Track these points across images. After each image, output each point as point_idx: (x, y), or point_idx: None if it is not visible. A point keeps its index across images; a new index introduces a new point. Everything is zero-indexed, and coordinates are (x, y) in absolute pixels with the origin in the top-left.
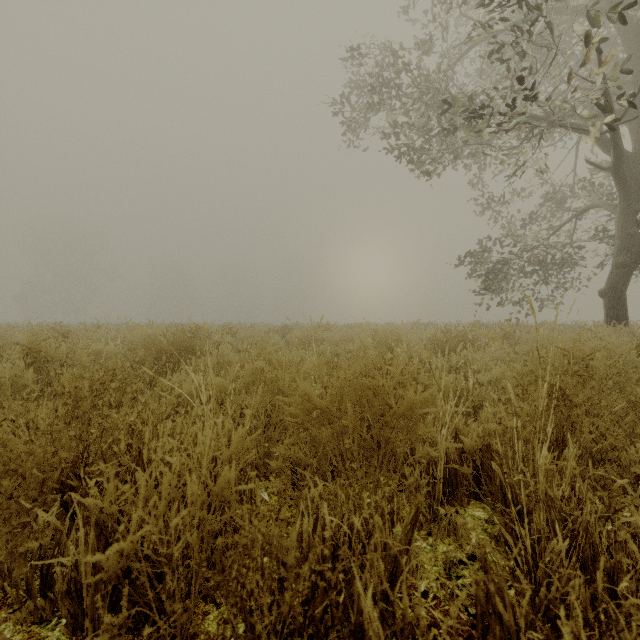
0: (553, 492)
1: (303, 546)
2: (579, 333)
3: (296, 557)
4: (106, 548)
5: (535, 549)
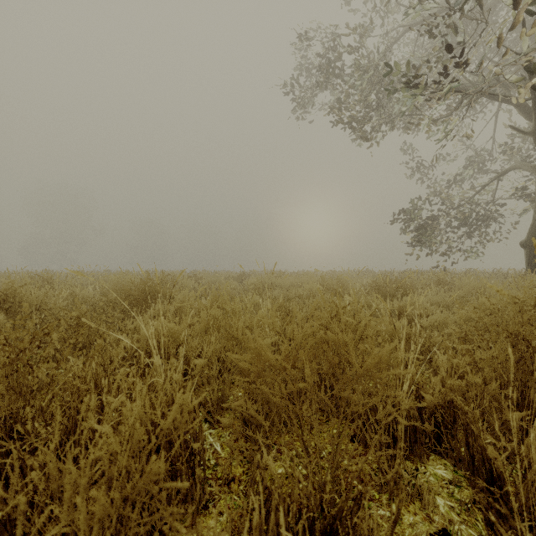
0: None
1: None
2: (531, 281)
3: None
4: None
5: None
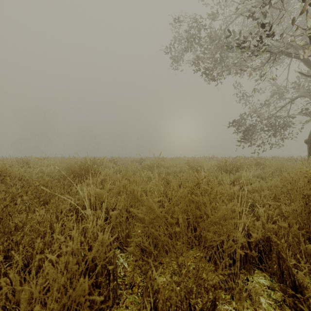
0: None
1: None
2: None
3: None
4: None
5: None
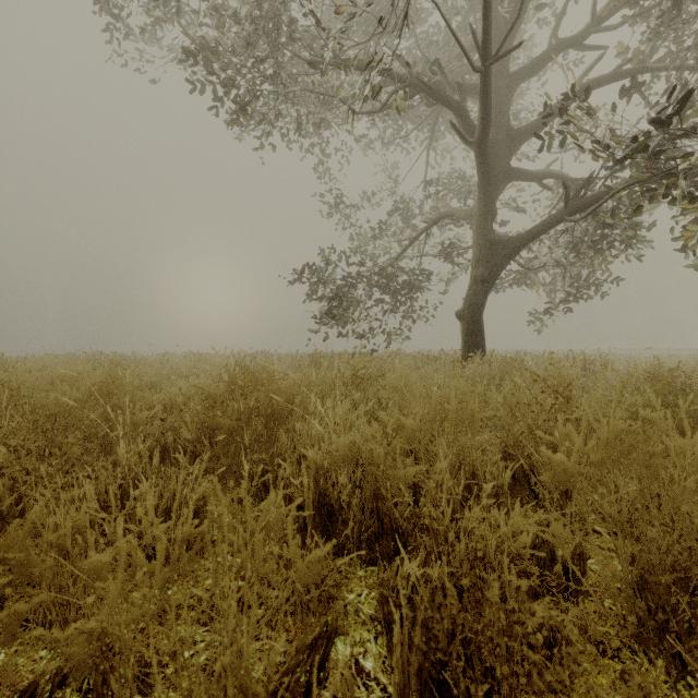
0: None
1: None
2: None
3: None
4: None
5: None
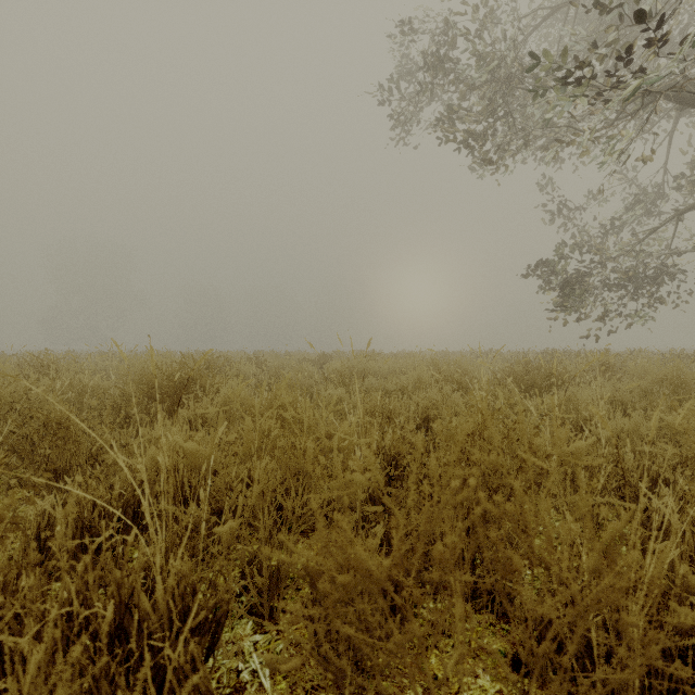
0: None
1: None
2: None
3: None
4: None
5: None
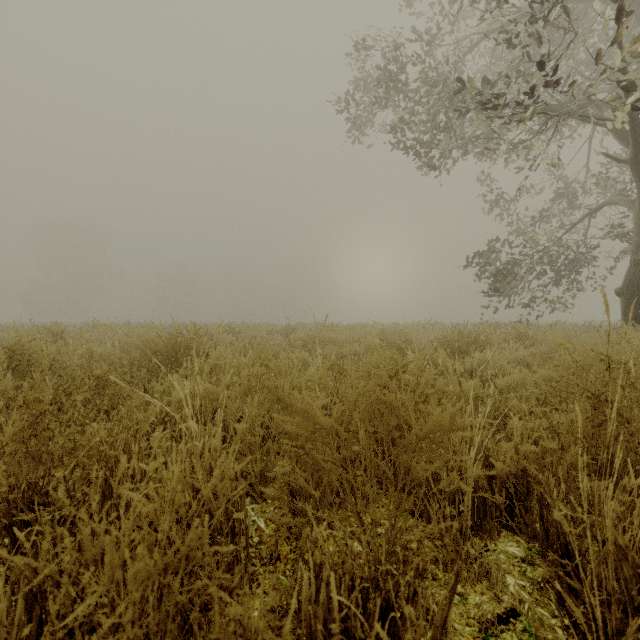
0: (625, 541)
1: (302, 621)
2: (619, 335)
3: (292, 637)
4: (42, 621)
5: (603, 616)
